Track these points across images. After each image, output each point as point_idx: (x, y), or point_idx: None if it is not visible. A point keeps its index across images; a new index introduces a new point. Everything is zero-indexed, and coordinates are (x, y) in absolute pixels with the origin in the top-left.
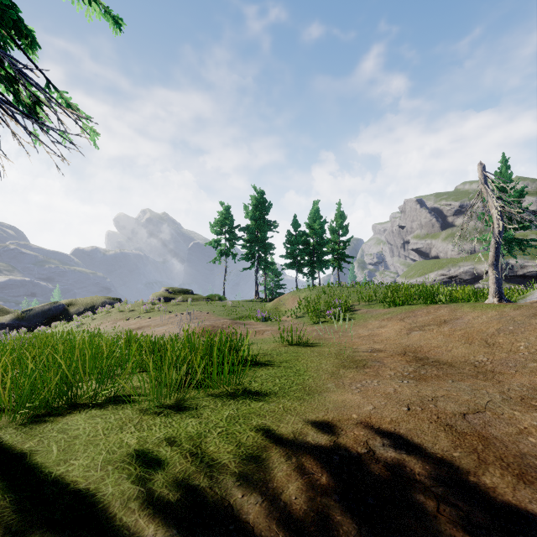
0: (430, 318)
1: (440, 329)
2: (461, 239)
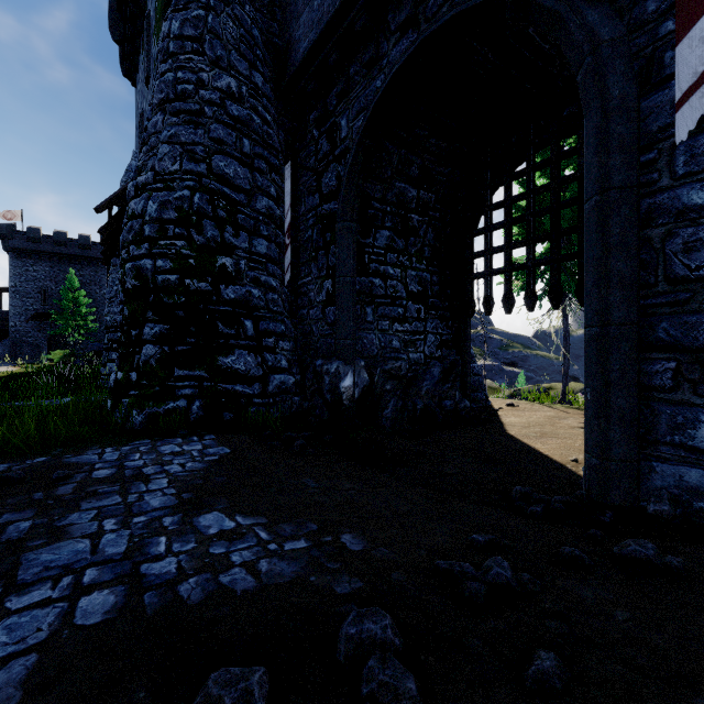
0: None
1: None
2: None
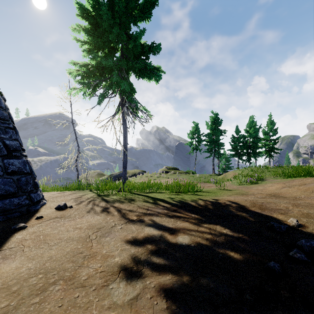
0: (299, 183)
1: (298, 187)
2: None
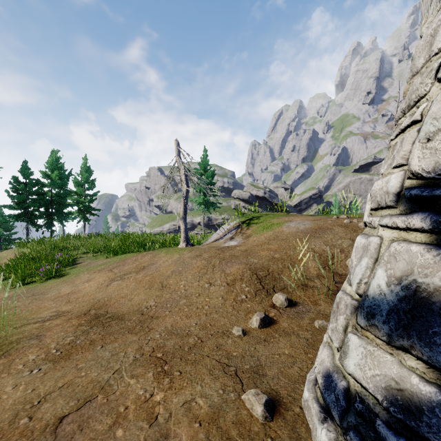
0: (135, 265)
1: (136, 276)
2: (164, 197)
